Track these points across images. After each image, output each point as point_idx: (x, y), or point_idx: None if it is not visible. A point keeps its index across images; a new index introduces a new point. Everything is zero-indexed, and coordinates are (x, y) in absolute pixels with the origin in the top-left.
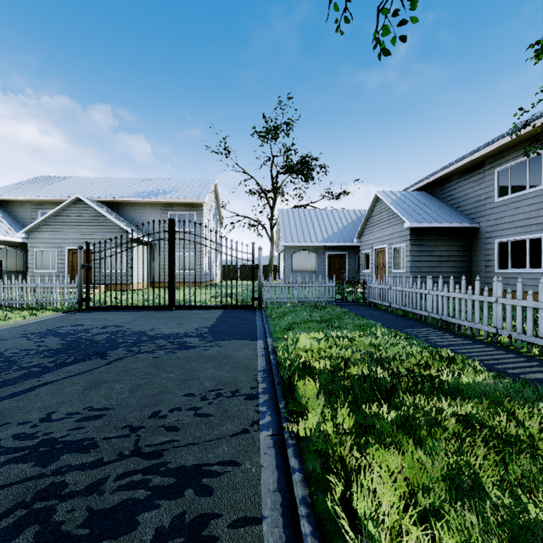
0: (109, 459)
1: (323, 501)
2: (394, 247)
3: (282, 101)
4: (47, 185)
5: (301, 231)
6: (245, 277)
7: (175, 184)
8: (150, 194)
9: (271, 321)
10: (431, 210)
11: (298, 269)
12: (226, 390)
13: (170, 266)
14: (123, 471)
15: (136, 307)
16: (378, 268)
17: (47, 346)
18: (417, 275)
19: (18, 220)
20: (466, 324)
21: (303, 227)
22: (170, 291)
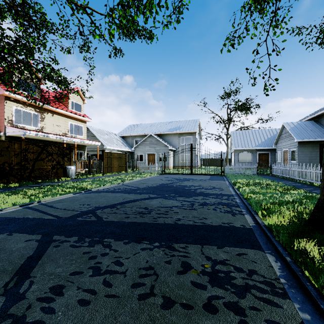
0: (207, 187)
1: (238, 190)
2: (291, 150)
3: (233, 81)
4: (135, 129)
5: (243, 142)
6: (212, 165)
7: (182, 123)
8: (173, 130)
9: (229, 178)
10: (312, 132)
11: (241, 160)
12: (221, 185)
13: (191, 160)
14: (210, 187)
15: (179, 174)
16: (284, 160)
17: (173, 179)
18: (301, 163)
19: (128, 143)
20: (298, 178)
21: (244, 140)
22: (191, 168)
